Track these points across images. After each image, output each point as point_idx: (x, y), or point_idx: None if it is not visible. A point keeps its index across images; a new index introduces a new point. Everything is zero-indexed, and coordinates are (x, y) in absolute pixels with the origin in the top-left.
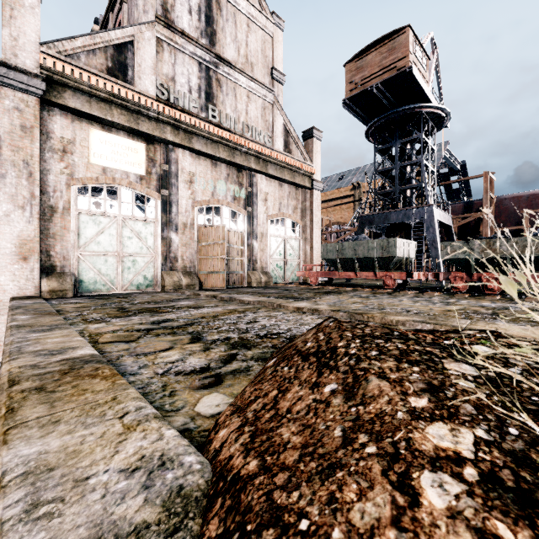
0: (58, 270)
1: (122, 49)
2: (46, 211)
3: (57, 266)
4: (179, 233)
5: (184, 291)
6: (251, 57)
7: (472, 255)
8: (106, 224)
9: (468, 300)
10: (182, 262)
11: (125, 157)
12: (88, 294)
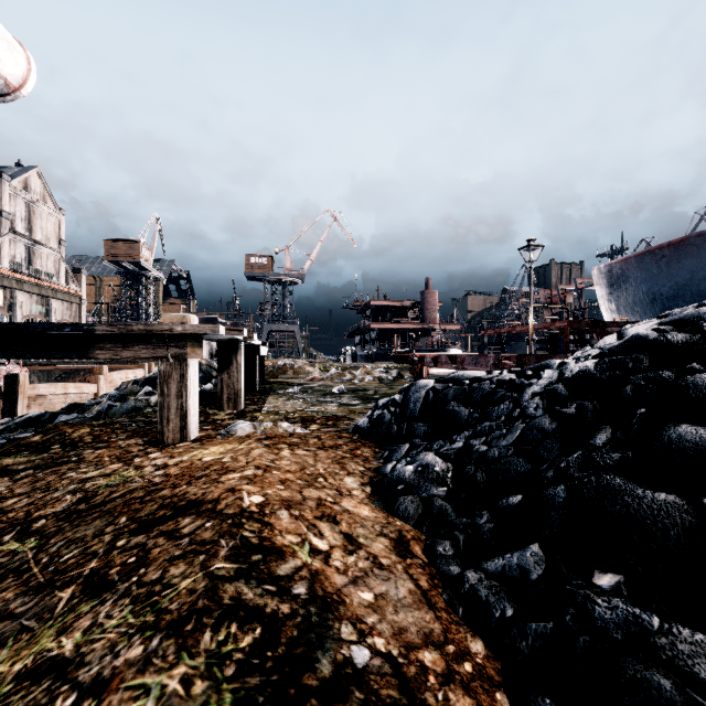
0: None
1: None
2: None
3: None
4: None
5: (37, 361)
6: (49, 235)
7: None
8: None
9: None
10: None
11: None
12: None
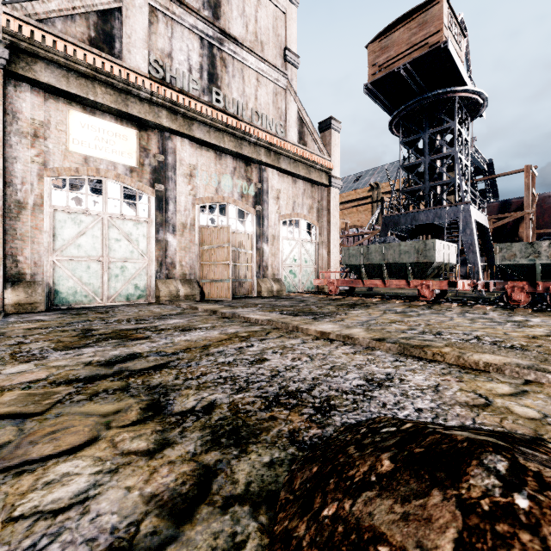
0: (27, 279)
1: (108, 16)
2: (12, 208)
3: (26, 274)
4: (177, 235)
5: (180, 304)
6: (261, 35)
7: (539, 260)
8: (88, 224)
9: (539, 317)
10: (180, 268)
11: (112, 145)
12: (66, 307)
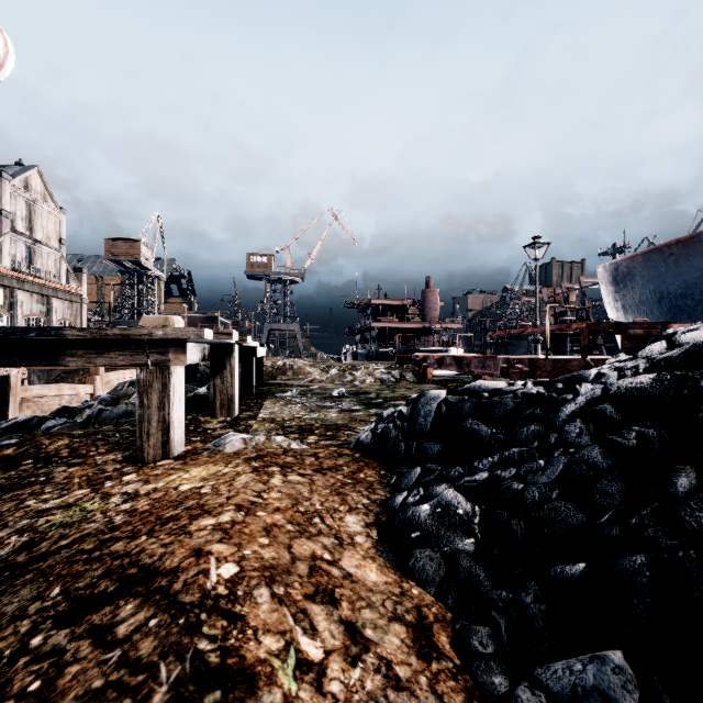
0: None
1: None
2: None
3: None
4: None
5: None
6: (50, 234)
7: None
8: None
9: None
10: None
11: None
12: None
